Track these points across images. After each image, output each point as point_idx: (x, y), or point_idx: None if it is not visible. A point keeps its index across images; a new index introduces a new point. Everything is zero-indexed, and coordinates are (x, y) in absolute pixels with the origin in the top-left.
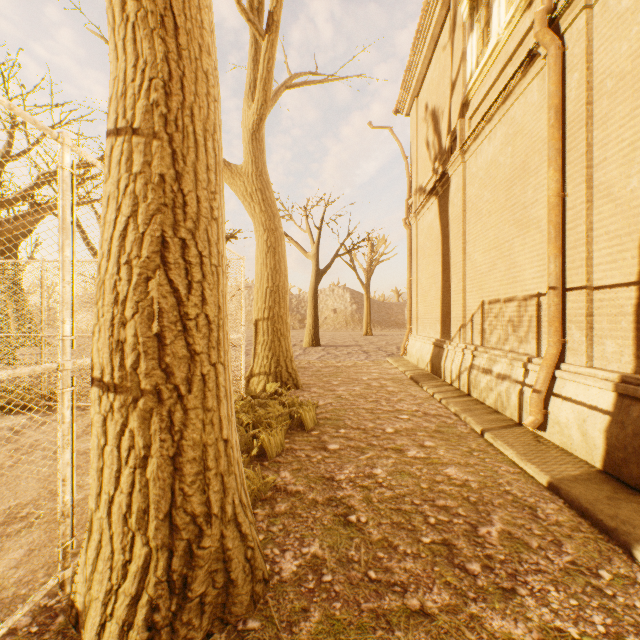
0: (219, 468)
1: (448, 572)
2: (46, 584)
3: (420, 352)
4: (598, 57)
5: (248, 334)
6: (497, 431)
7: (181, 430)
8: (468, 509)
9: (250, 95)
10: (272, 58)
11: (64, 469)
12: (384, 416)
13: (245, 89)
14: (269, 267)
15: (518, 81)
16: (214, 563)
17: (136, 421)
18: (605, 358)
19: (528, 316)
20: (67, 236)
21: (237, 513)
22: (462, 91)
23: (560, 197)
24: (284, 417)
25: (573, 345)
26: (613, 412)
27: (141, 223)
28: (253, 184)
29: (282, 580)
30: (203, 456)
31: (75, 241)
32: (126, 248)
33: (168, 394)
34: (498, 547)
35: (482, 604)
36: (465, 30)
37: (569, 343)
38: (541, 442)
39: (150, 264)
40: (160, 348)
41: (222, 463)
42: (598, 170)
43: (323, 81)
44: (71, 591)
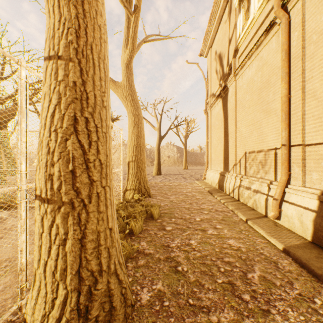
0: (107, 244)
1: (232, 300)
2: (11, 309)
3: (212, 178)
4: (308, 23)
5: (125, 168)
6: (254, 220)
7: (85, 224)
8: (241, 263)
9: (125, 45)
10: (137, 26)
11: (21, 244)
12: (195, 211)
13: (123, 42)
14: (135, 134)
15: (265, 37)
16: (103, 298)
17: (60, 219)
18: (312, 182)
19: (270, 160)
20: (23, 116)
21: (117, 269)
22: (235, 43)
23: (288, 97)
24: (143, 212)
25: (295, 175)
26: (317, 211)
27: (63, 108)
28: (127, 91)
29: (141, 305)
30: (97, 238)
31: (28, 119)
32: (54, 122)
33: (78, 204)
34: (258, 285)
35: (252, 319)
36: (236, 12)
37: (292, 174)
38: (278, 226)
39: (68, 131)
40: (73, 178)
41: (108, 241)
42: (308, 83)
43: (163, 39)
44: (24, 312)
